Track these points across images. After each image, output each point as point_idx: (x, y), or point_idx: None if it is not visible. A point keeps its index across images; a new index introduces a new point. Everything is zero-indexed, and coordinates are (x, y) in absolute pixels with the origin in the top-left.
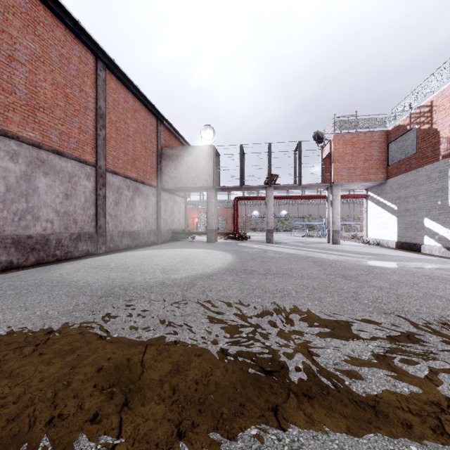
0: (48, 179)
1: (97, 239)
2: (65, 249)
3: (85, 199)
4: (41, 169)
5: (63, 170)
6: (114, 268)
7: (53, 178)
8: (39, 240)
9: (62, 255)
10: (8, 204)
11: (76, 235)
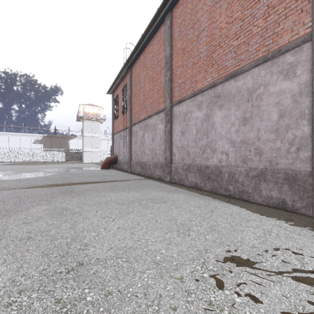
0: (224, 110)
1: (312, 186)
2: (240, 187)
3: (281, 113)
4: (218, 104)
5: (240, 90)
6: (131, 201)
7: (229, 106)
8: (214, 171)
9: (236, 193)
10: (197, 142)
11: (258, 171)
